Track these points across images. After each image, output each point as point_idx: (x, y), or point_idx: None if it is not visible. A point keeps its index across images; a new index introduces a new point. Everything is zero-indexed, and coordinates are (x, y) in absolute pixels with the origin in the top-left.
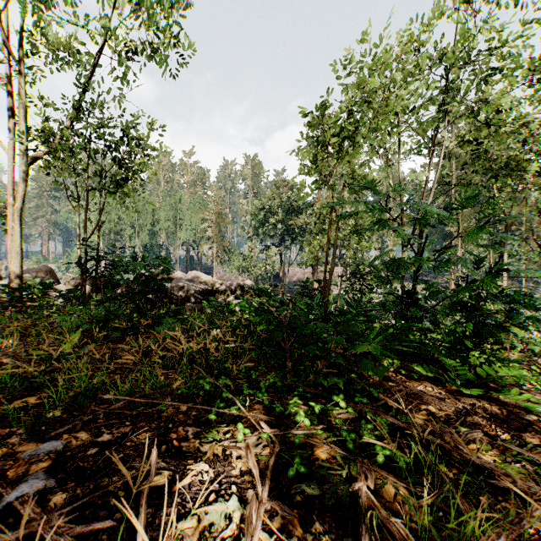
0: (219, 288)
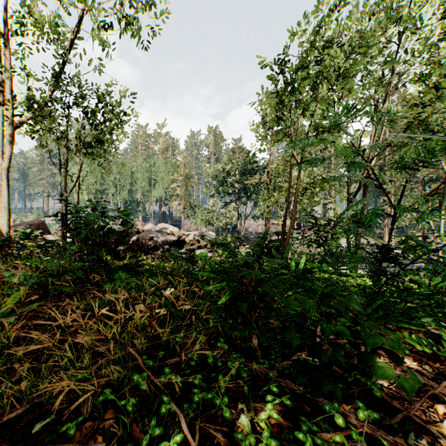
0: (184, 238)
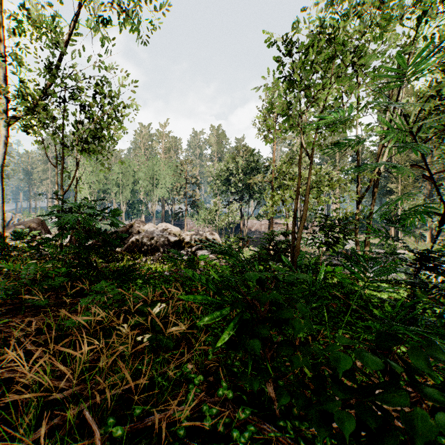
0: (185, 239)
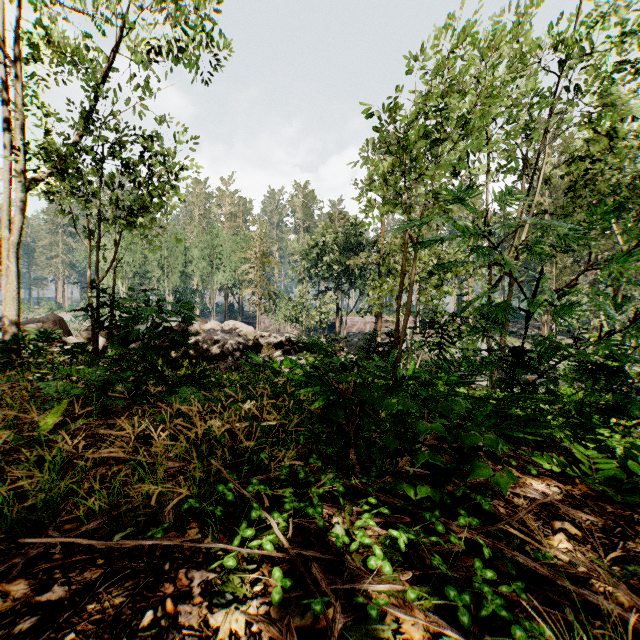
0: (262, 342)
